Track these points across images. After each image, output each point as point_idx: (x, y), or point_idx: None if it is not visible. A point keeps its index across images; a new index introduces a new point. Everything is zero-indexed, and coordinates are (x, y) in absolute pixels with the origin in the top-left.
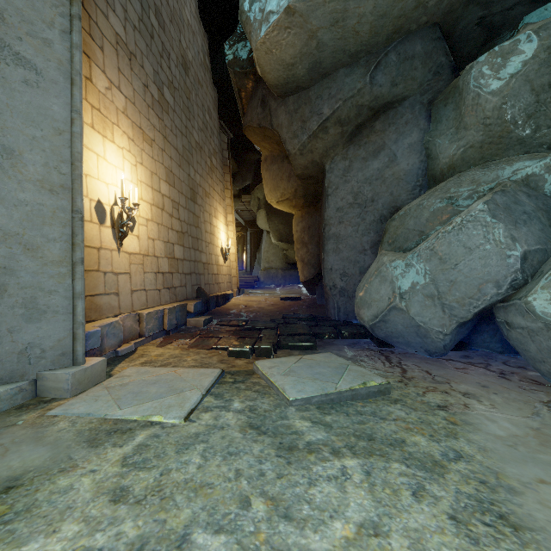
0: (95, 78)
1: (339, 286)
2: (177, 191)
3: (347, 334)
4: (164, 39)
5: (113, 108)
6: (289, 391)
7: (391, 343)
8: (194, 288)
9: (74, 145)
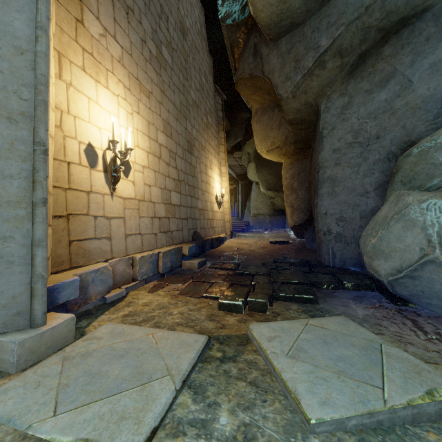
0: (87, 22)
1: (335, 231)
2: (175, 142)
3: (349, 285)
4: (163, 3)
5: (107, 55)
6: (306, 400)
7: (413, 302)
8: (190, 232)
9: (37, 66)
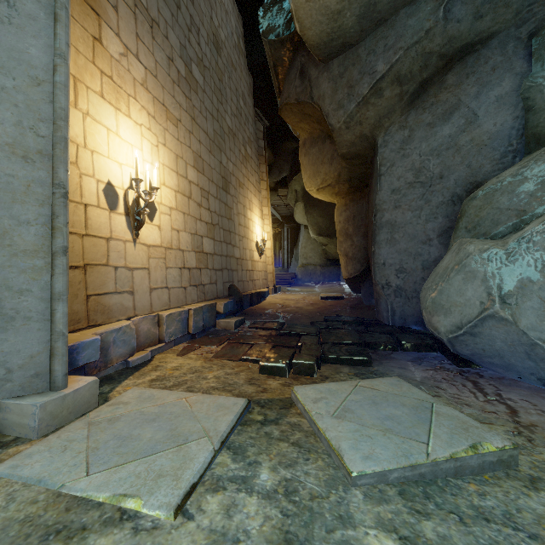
0: (106, 40)
1: (394, 284)
2: (207, 179)
3: (409, 345)
4: (193, 12)
5: (129, 77)
6: (349, 455)
7: (476, 363)
8: (225, 286)
9: (56, 98)
